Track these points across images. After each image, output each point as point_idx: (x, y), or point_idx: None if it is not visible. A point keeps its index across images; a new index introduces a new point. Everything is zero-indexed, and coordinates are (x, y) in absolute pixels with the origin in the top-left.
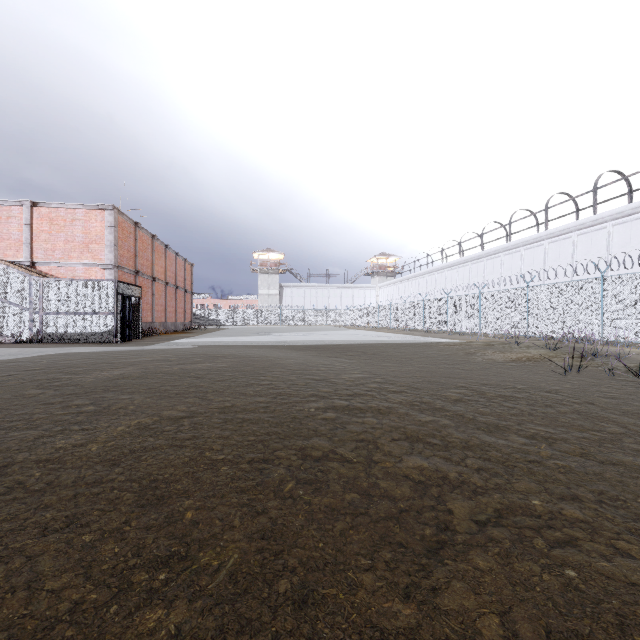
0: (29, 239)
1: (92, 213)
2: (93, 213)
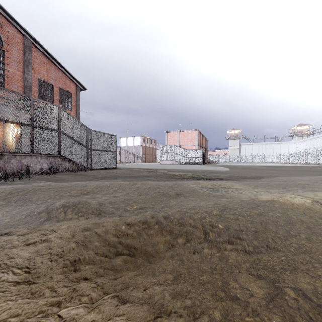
0: (179, 140)
1: (193, 132)
2: (193, 132)
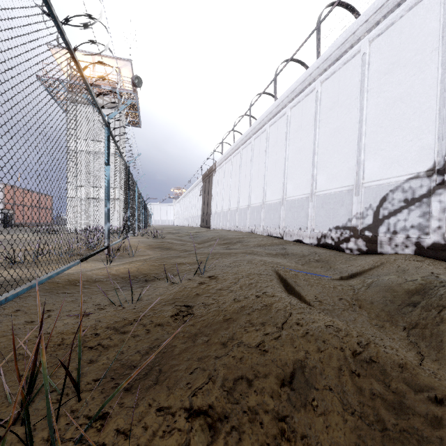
0: None
1: None
2: None
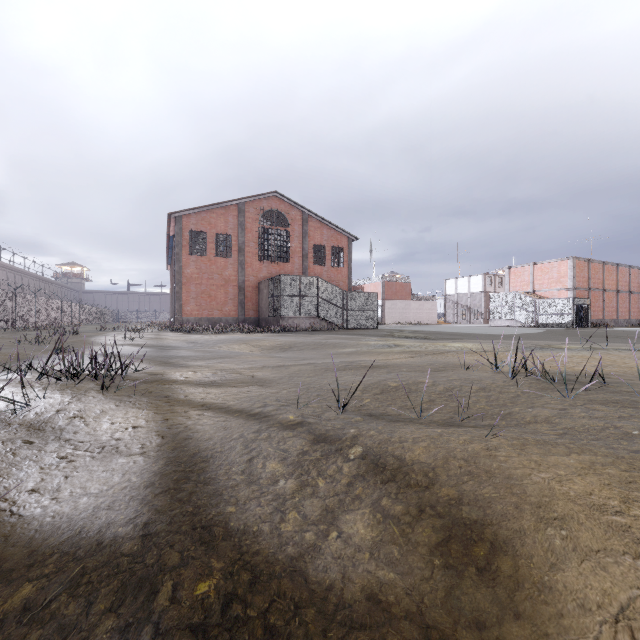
0: (532, 280)
1: (561, 263)
2: (562, 262)
